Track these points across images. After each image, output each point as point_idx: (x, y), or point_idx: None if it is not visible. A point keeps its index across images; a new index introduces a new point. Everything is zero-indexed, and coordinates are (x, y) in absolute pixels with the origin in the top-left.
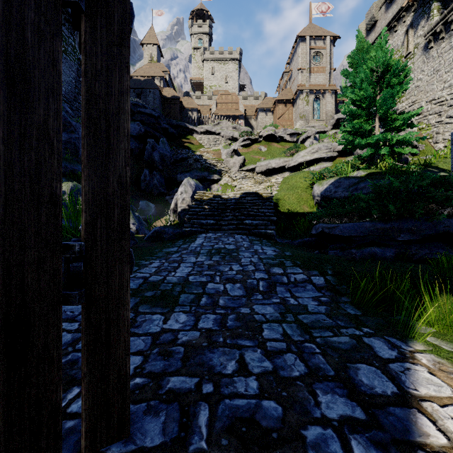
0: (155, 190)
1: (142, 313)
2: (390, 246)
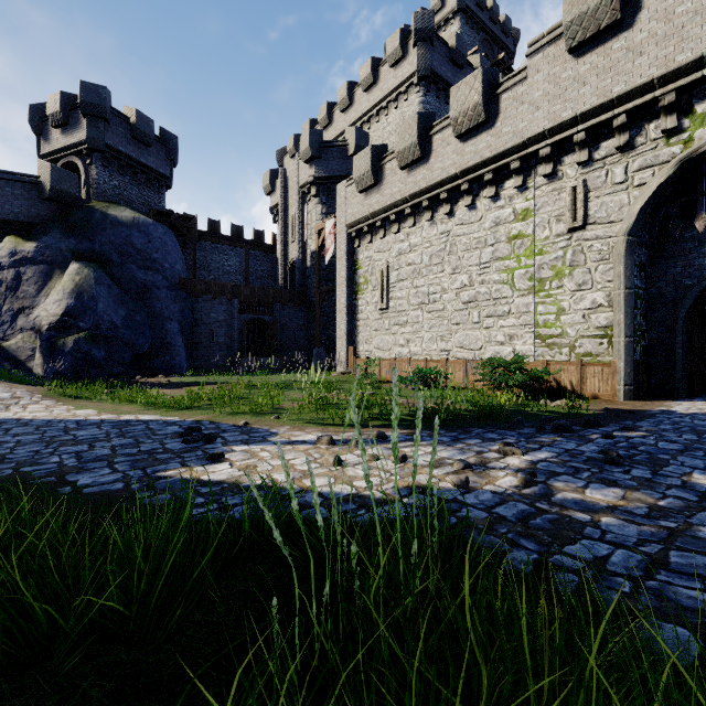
0: None
1: None
2: None
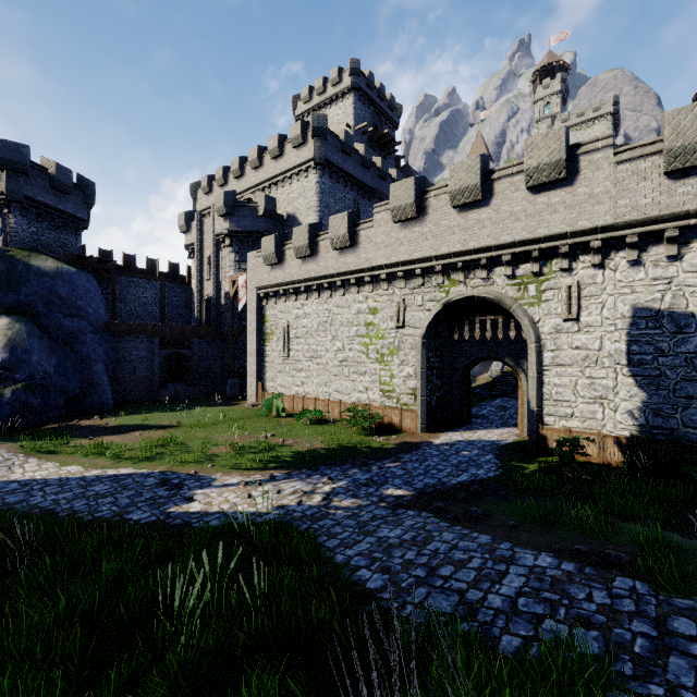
0: None
1: (472, 419)
2: None
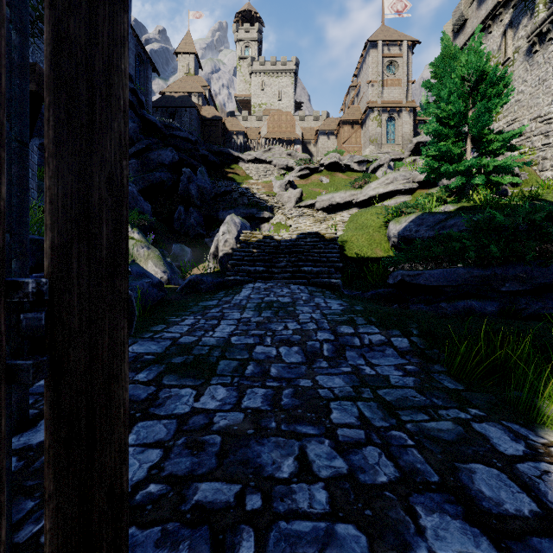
0: (192, 231)
1: (167, 386)
2: (491, 299)
